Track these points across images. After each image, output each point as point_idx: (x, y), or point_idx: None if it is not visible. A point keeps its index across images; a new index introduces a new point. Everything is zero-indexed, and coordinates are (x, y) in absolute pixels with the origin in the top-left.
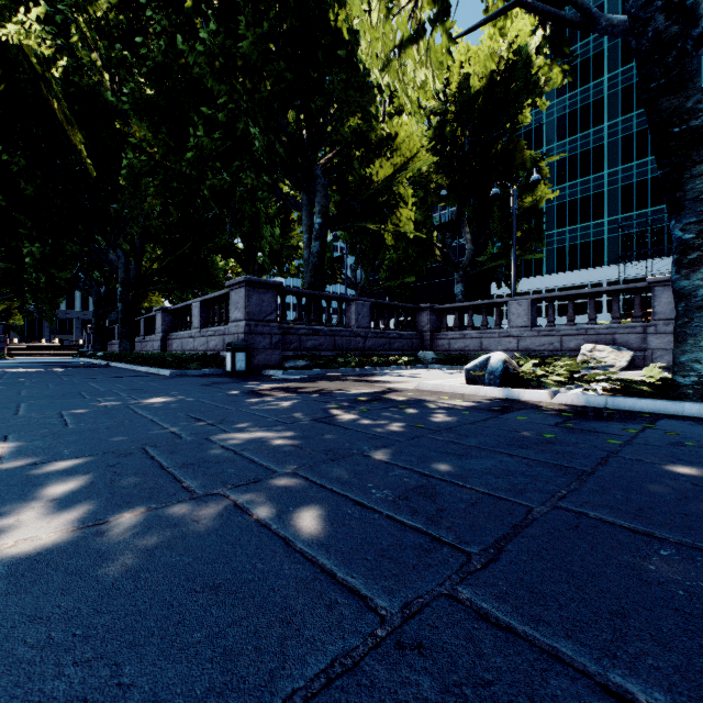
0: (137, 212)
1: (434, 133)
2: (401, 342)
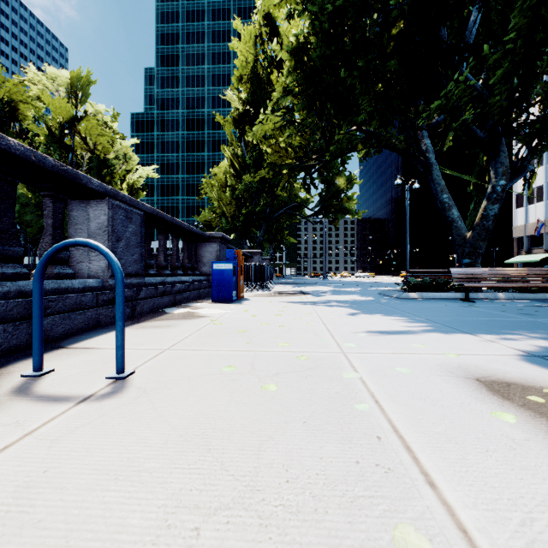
0: None
1: None
2: None
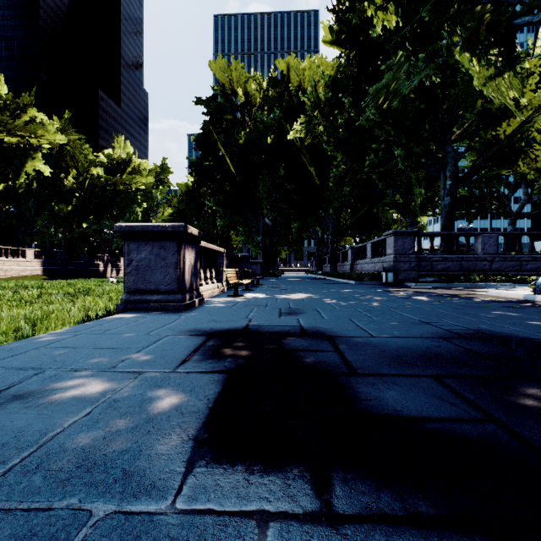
0: (338, 194)
1: None
2: (535, 264)
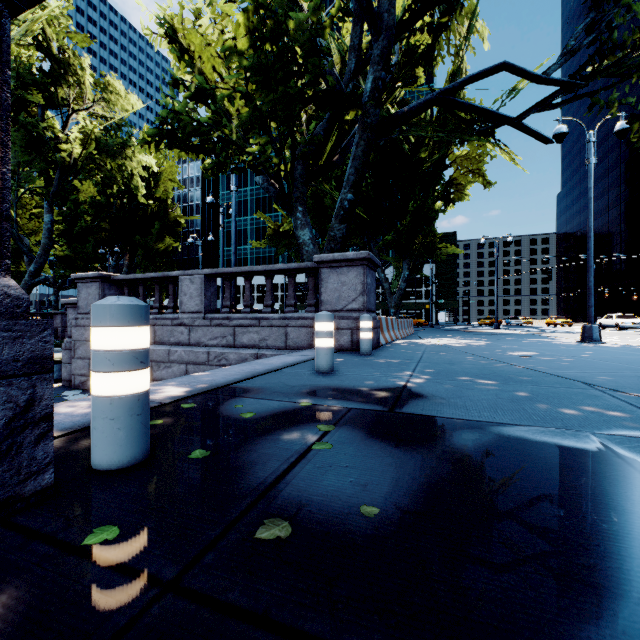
0: None
1: (90, 199)
2: None
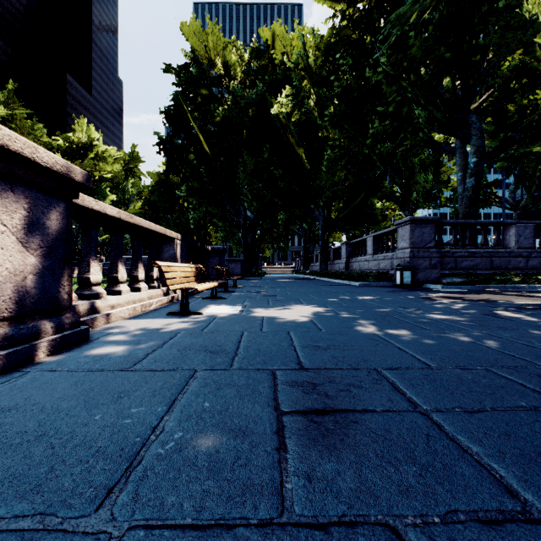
0: (330, 183)
1: None
2: None
